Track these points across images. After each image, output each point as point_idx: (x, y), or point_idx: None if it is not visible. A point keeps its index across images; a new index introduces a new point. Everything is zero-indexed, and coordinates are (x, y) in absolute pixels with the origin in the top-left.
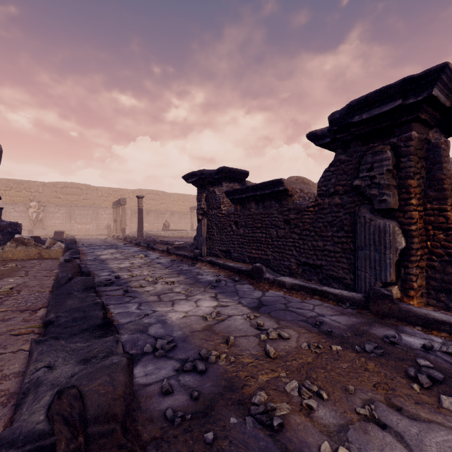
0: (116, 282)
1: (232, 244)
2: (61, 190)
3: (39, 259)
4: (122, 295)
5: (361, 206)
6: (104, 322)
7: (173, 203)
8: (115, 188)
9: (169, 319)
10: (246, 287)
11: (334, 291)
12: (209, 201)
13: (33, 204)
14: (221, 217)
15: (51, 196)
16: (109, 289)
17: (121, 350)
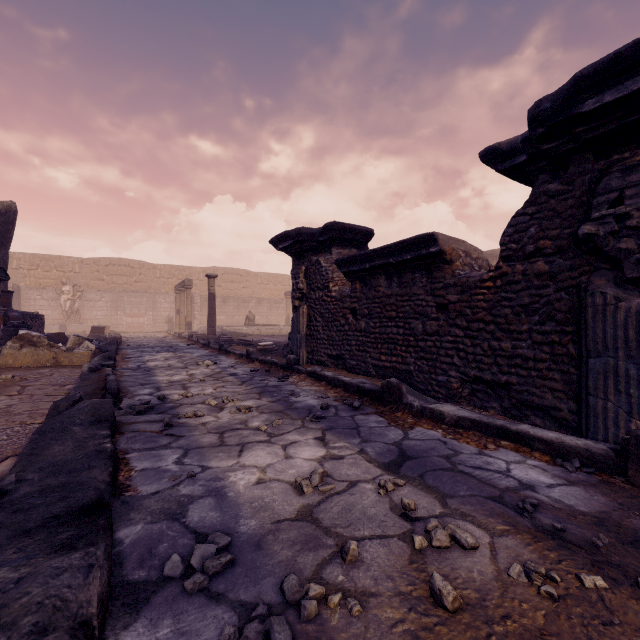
0: (157, 406)
1: (346, 346)
2: (105, 269)
3: (53, 367)
4: (160, 432)
5: (594, 274)
6: (101, 495)
7: (261, 286)
8: (179, 266)
9: (231, 487)
10: (372, 420)
11: (544, 435)
12: (310, 278)
13: (66, 289)
14: (329, 303)
15: (91, 278)
16: (141, 419)
17: (95, 593)
